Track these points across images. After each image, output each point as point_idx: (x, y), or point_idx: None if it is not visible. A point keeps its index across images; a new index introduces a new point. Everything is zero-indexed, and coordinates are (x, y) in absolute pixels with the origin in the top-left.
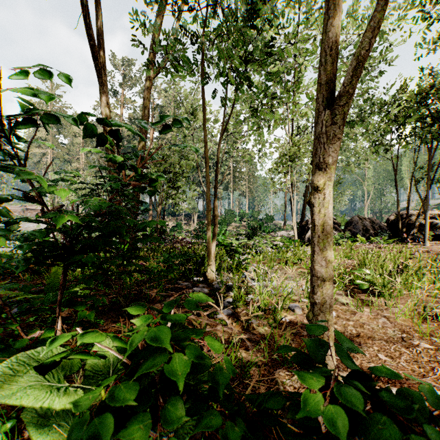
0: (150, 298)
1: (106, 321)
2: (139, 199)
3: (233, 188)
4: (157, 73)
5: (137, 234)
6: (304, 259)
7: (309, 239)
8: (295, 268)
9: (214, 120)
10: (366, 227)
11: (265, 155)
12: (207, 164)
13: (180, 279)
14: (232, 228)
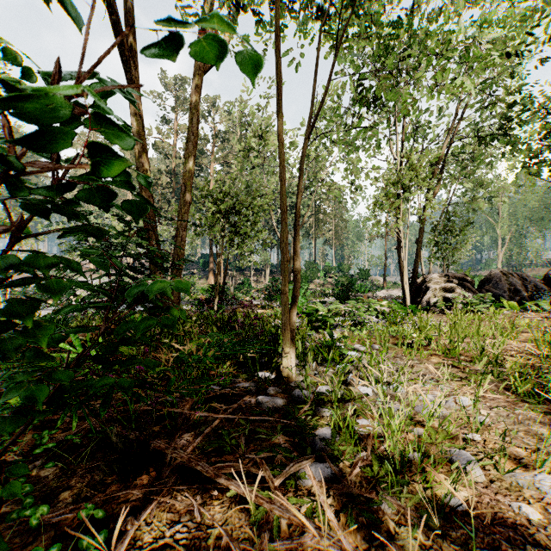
0: (179, 417)
1: (79, 482)
2: (184, 246)
3: (316, 235)
4: (209, 65)
5: (194, 294)
6: (441, 341)
7: (429, 304)
8: (425, 355)
9: (291, 144)
10: (515, 287)
11: (360, 188)
12: (282, 182)
13: (237, 375)
14: (314, 286)
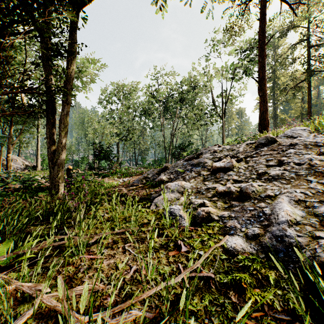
0: None
1: None
2: None
3: None
4: None
5: None
6: None
7: None
8: None
9: None
10: None
11: None
12: None
13: None
14: None
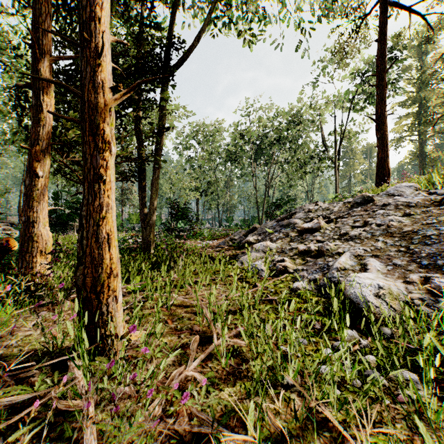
0: None
1: None
2: None
3: None
4: None
5: None
6: None
7: None
8: None
9: None
10: None
11: None
12: None
13: None
14: None
